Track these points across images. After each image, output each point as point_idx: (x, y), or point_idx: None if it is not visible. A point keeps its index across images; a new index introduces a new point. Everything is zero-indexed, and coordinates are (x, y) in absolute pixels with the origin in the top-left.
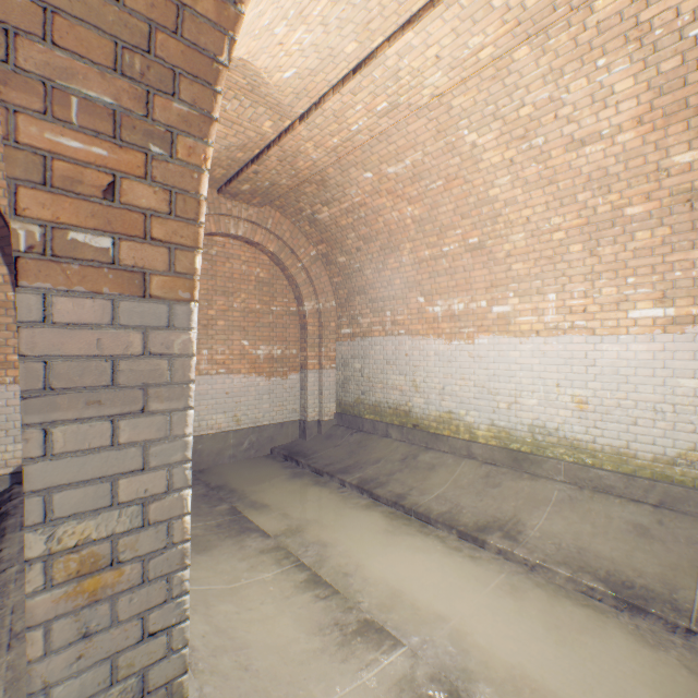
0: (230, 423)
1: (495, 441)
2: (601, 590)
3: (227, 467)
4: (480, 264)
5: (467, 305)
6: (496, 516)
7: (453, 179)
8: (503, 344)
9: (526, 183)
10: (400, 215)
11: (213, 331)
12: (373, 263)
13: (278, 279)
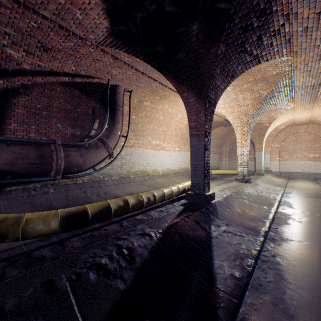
0: (301, 171)
1: None
2: None
3: (298, 178)
4: None
5: None
6: None
7: None
8: None
9: None
10: None
11: (296, 151)
12: None
13: (317, 138)
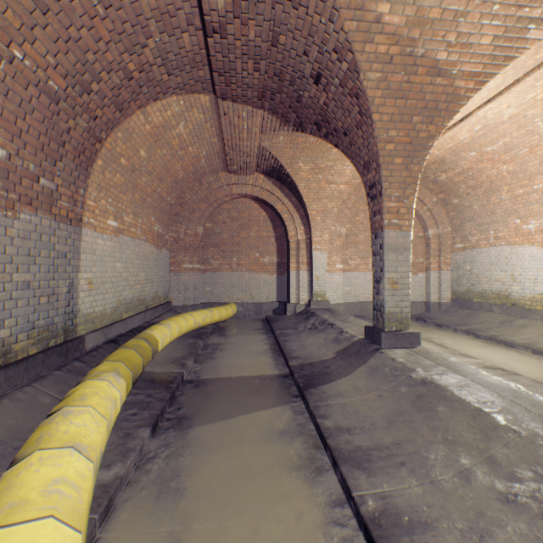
0: None
1: None
2: None
3: None
4: None
5: None
6: None
7: (535, 147)
8: None
9: None
10: (497, 171)
11: None
12: (478, 201)
13: None
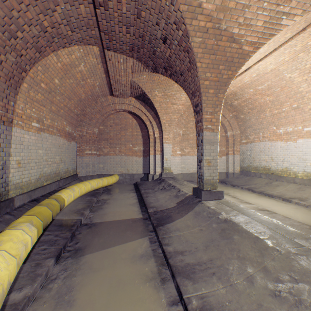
0: None
1: (305, 177)
2: None
3: None
4: (298, 113)
5: (293, 129)
6: (299, 197)
7: (283, 87)
8: (308, 141)
9: None
10: (264, 100)
11: None
12: (254, 116)
13: None
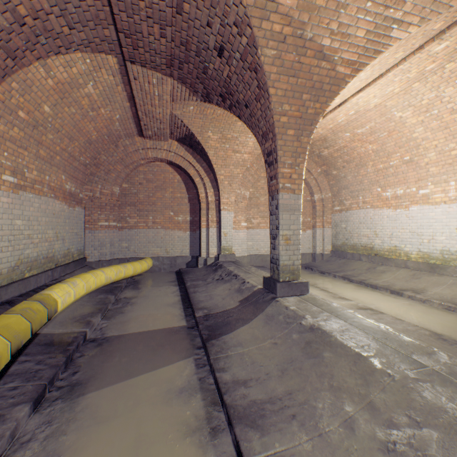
0: None
1: (421, 259)
2: (453, 307)
3: None
4: (411, 169)
5: (404, 191)
6: (412, 288)
7: (391, 131)
8: (425, 209)
9: (431, 130)
10: (365, 149)
11: None
12: (351, 173)
13: None
